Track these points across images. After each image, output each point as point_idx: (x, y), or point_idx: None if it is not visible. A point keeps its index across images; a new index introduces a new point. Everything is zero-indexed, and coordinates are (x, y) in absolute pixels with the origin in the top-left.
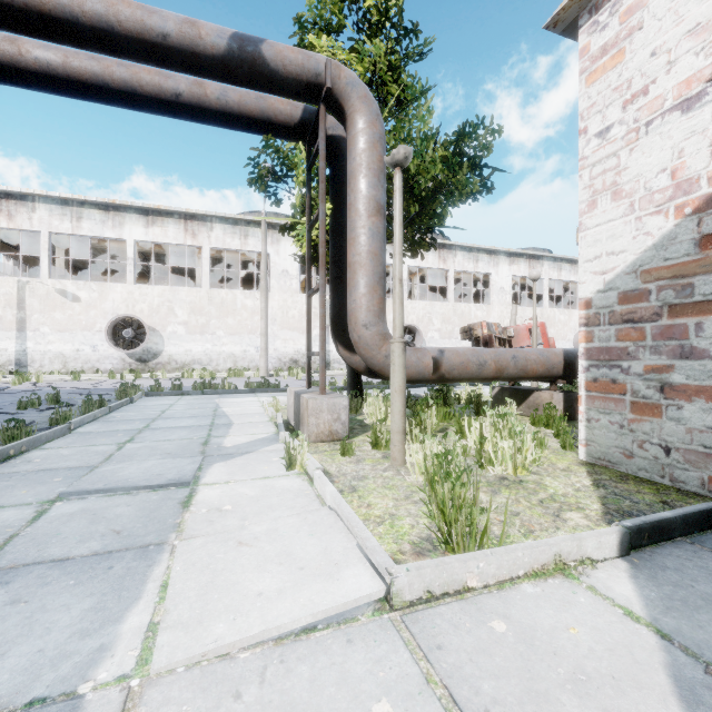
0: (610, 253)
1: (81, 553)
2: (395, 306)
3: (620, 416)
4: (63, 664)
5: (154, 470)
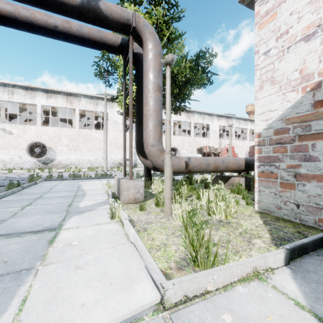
0: (270, 110)
1: None
2: (167, 135)
3: (274, 189)
4: None
5: (37, 221)
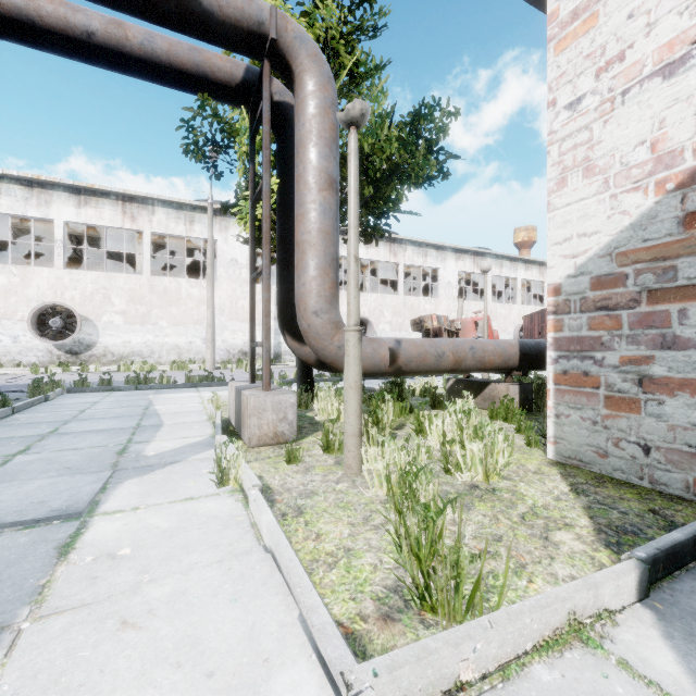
0: (581, 234)
1: None
2: (350, 288)
3: (593, 412)
4: None
5: (37, 494)
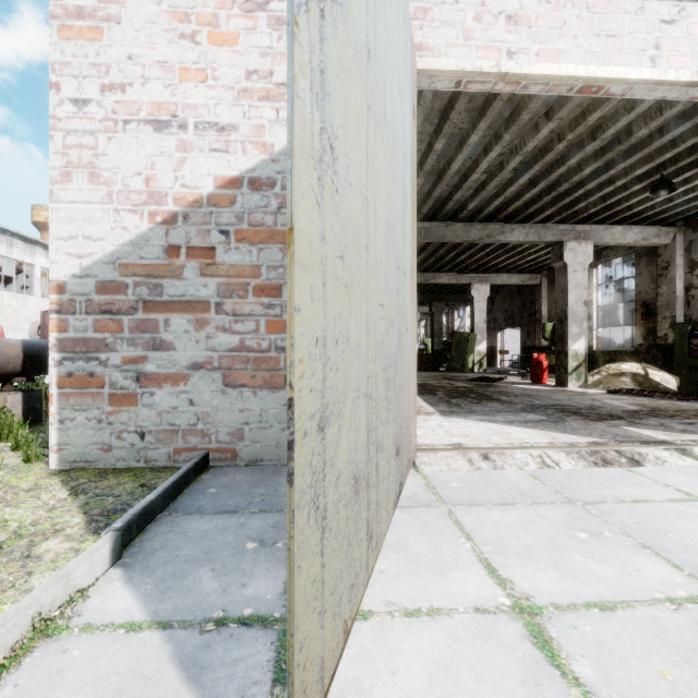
0: (88, 236)
1: None
2: None
3: (98, 411)
4: None
5: None
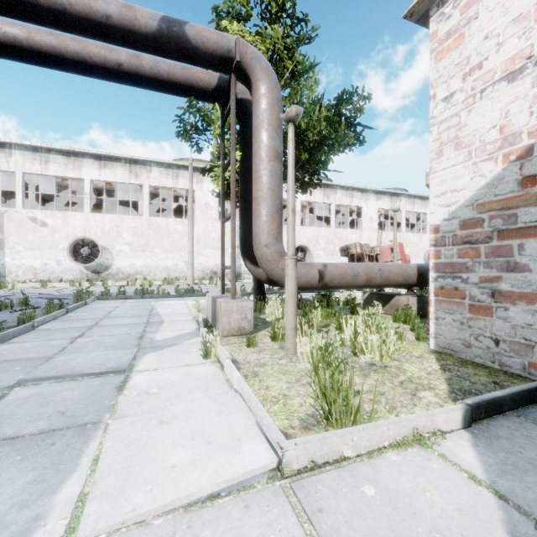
0: (453, 190)
1: (30, 431)
2: (289, 230)
3: (460, 315)
4: (1, 534)
5: (97, 359)
